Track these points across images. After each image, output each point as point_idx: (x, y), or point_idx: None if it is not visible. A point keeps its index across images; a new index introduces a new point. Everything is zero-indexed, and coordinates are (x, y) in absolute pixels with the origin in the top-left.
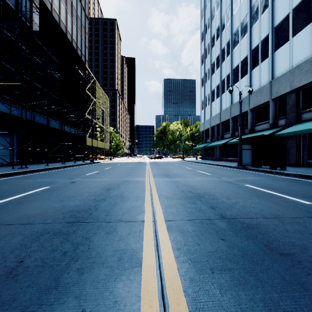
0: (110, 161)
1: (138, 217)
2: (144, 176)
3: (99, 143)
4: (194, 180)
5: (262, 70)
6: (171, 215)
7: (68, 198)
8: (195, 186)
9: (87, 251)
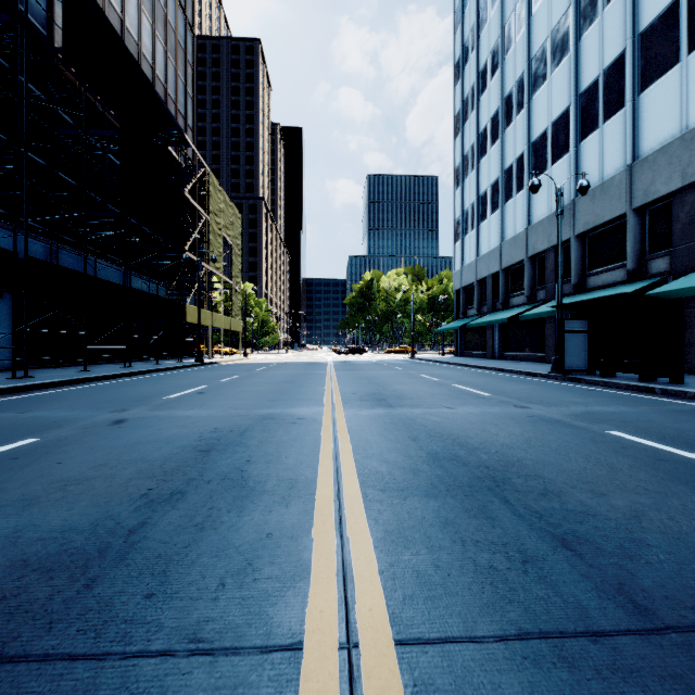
0: (243, 359)
1: (279, 613)
2: (318, 402)
3: (217, 318)
4: (456, 415)
5: (606, 141)
6: (419, 598)
7: (62, 487)
8: (466, 439)
9: None
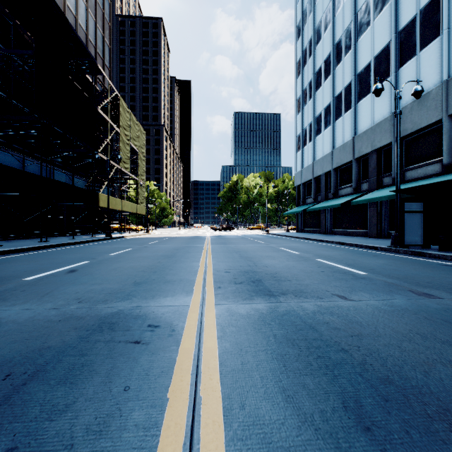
0: (145, 234)
1: None
2: (187, 287)
3: (126, 204)
4: (366, 316)
5: (422, 65)
6: None
7: None
8: None
9: None
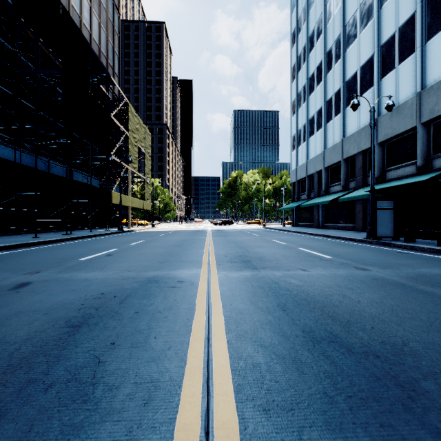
0: (152, 228)
1: None
2: (197, 264)
3: (134, 201)
4: (312, 278)
5: (400, 77)
6: None
7: None
8: (333, 308)
9: None
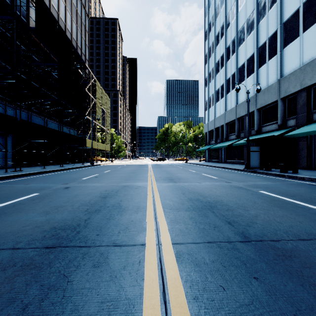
0: (111, 163)
1: (138, 238)
2: (145, 181)
3: (99, 145)
4: (201, 185)
5: (269, 69)
6: (180, 235)
7: (56, 208)
8: (203, 193)
9: (60, 303)
